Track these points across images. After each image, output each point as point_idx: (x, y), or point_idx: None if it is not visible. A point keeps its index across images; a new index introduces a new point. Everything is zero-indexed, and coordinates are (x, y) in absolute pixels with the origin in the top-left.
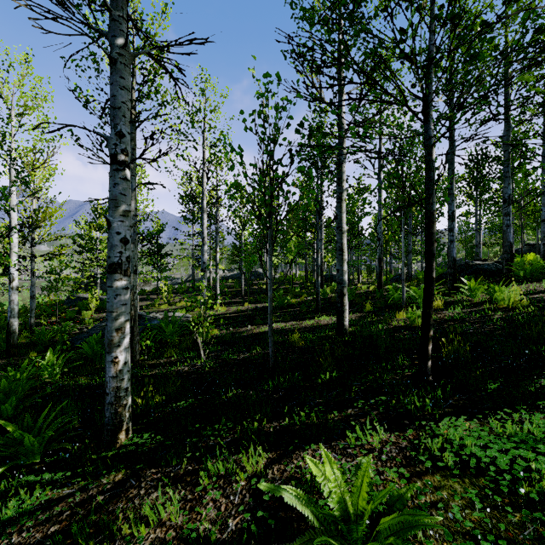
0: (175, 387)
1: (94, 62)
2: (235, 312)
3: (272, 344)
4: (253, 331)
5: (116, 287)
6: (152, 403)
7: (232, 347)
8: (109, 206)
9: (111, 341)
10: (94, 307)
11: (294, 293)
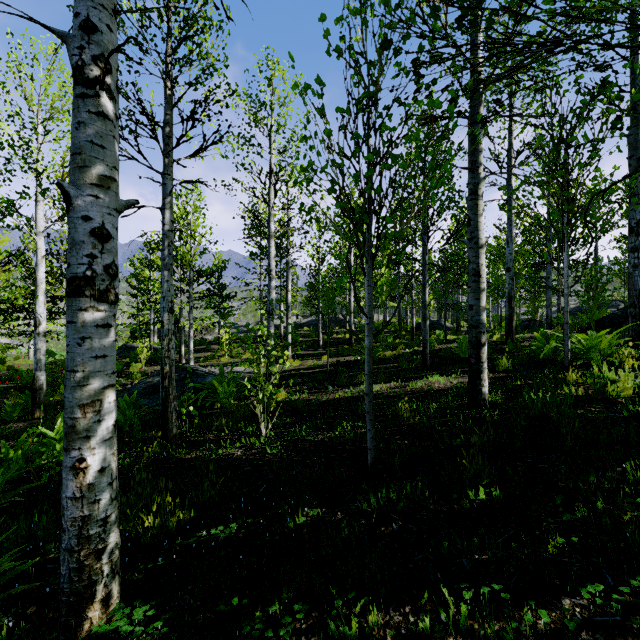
0: (214, 492)
1: (119, 22)
2: (311, 368)
3: (372, 425)
4: (335, 395)
5: (81, 323)
6: (170, 524)
7: (306, 420)
8: (72, 169)
9: (73, 428)
10: (144, 359)
11: (386, 344)
